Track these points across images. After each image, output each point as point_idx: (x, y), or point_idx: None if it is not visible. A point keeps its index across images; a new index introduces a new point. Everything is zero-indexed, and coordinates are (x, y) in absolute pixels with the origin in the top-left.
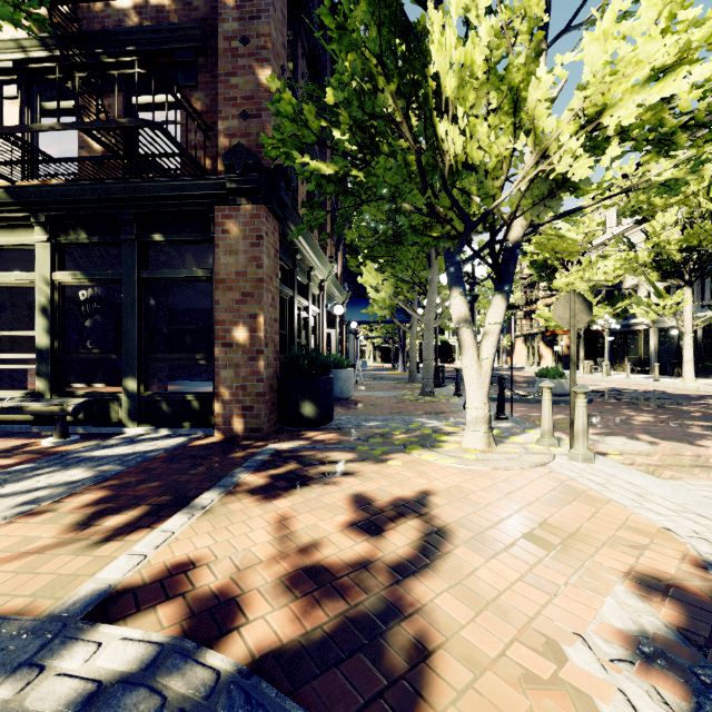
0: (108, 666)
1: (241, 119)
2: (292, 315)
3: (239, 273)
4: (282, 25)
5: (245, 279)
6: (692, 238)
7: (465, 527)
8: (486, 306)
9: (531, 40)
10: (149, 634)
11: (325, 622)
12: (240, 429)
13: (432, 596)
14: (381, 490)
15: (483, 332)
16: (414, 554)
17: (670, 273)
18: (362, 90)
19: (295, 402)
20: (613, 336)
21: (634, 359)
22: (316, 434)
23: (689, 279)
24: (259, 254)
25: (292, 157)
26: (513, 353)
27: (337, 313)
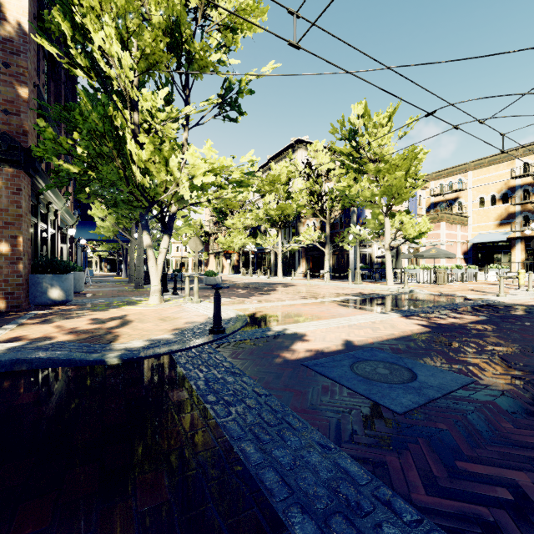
0: (12, 346)
1: (4, 113)
2: (36, 235)
3: (2, 209)
4: (34, 57)
5: (7, 214)
6: (279, 209)
7: (138, 320)
8: (175, 236)
9: (170, 143)
10: (21, 342)
11: (85, 336)
12: (3, 307)
13: (122, 331)
14: (104, 316)
15: (159, 251)
16: (117, 325)
17: (274, 224)
18: (94, 132)
19: (45, 289)
20: (257, 255)
21: (266, 268)
22: (62, 307)
23: (280, 228)
24: (19, 199)
25: (51, 158)
26: (208, 264)
27: (71, 234)
